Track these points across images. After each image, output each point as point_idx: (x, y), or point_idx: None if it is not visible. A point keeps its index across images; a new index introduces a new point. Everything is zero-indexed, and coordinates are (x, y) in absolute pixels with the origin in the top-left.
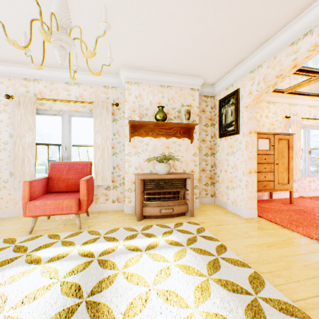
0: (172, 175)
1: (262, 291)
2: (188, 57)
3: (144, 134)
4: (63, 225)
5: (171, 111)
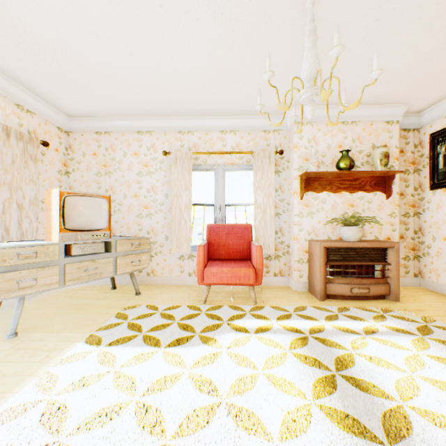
0: (366, 243)
1: None
2: (395, 79)
3: (320, 188)
4: (231, 298)
5: (356, 155)
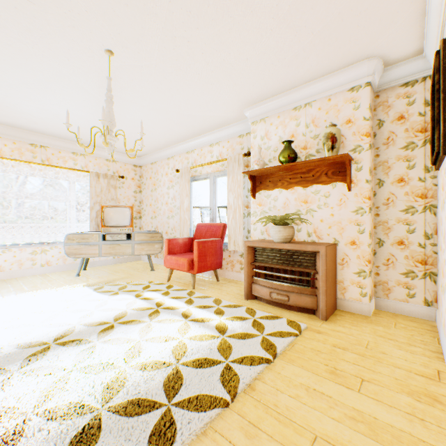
0: (287, 245)
1: (186, 412)
2: (298, 52)
3: (271, 186)
4: (191, 282)
5: (310, 142)
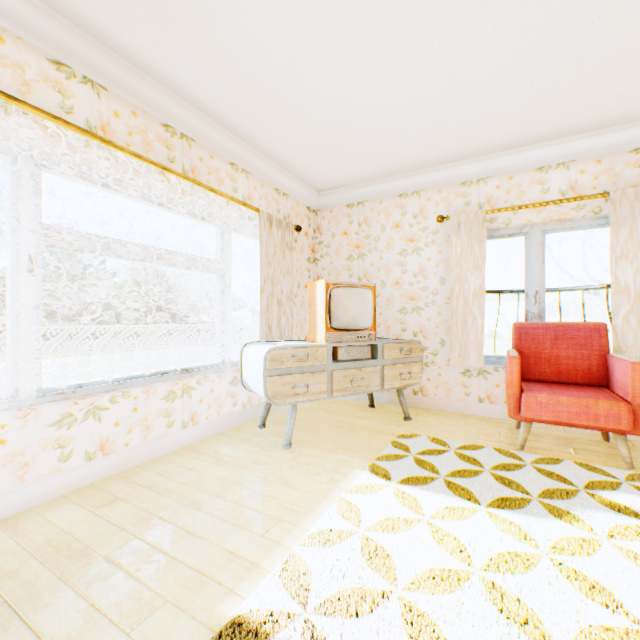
0: None
1: None
2: None
3: None
4: (569, 448)
5: None
